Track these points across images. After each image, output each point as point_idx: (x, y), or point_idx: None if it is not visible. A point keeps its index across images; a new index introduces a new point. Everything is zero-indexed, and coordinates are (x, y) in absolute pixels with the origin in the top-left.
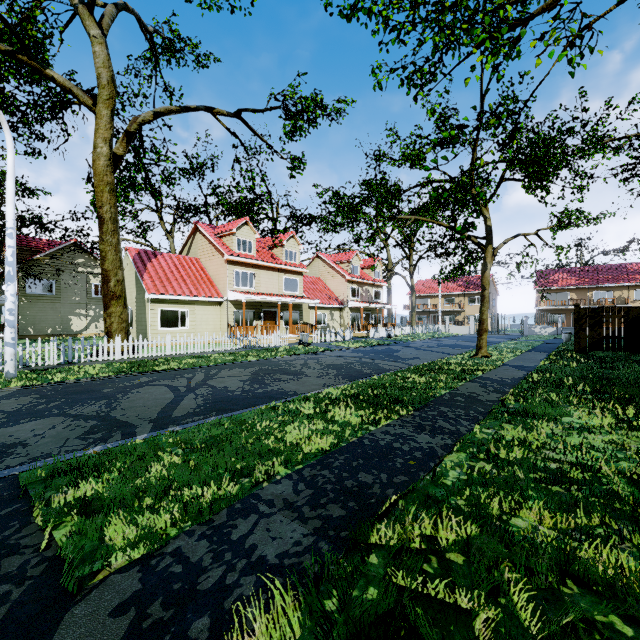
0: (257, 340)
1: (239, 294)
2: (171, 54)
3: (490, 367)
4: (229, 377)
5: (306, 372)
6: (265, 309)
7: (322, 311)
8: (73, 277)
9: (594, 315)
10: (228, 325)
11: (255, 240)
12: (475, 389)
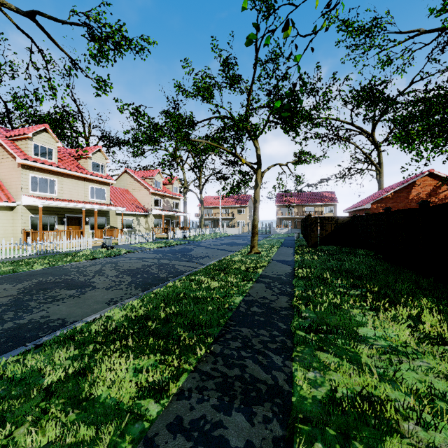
0: (55, 245)
1: (35, 199)
2: None
3: (265, 264)
4: None
5: (96, 282)
6: (69, 215)
7: (129, 217)
8: None
9: (319, 222)
10: (22, 230)
11: (57, 148)
12: (264, 292)
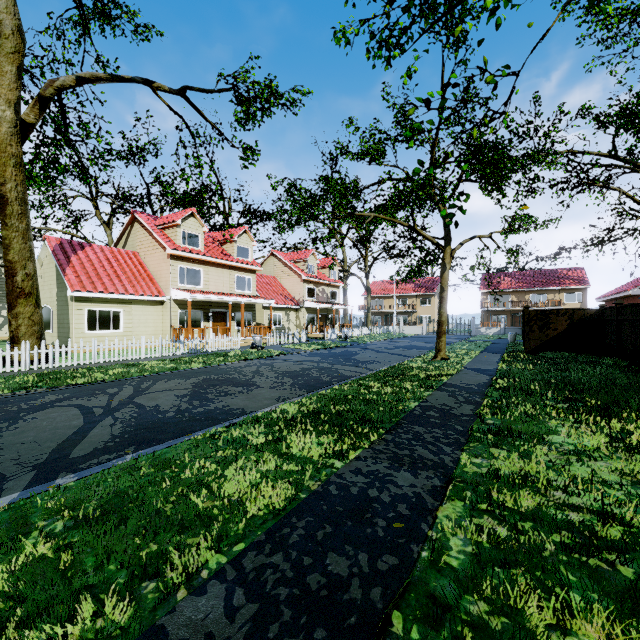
0: (204, 344)
1: (184, 293)
2: (104, 20)
3: (453, 371)
4: (164, 391)
5: (258, 382)
6: (214, 309)
7: (277, 312)
8: None
9: (543, 317)
10: (171, 327)
11: (203, 234)
12: (445, 400)
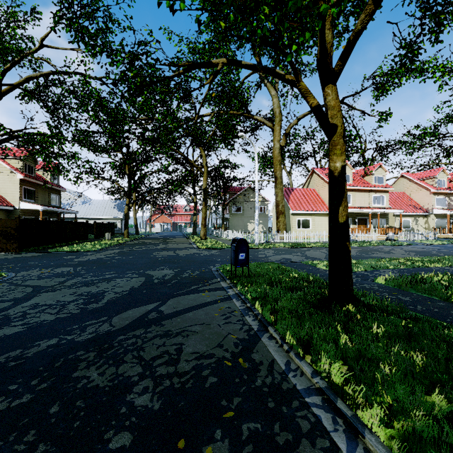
0: (355, 236)
1: None
2: None
3: None
4: None
5: (393, 252)
6: (358, 217)
7: (406, 218)
8: (251, 204)
9: None
10: None
11: (351, 174)
12: None
